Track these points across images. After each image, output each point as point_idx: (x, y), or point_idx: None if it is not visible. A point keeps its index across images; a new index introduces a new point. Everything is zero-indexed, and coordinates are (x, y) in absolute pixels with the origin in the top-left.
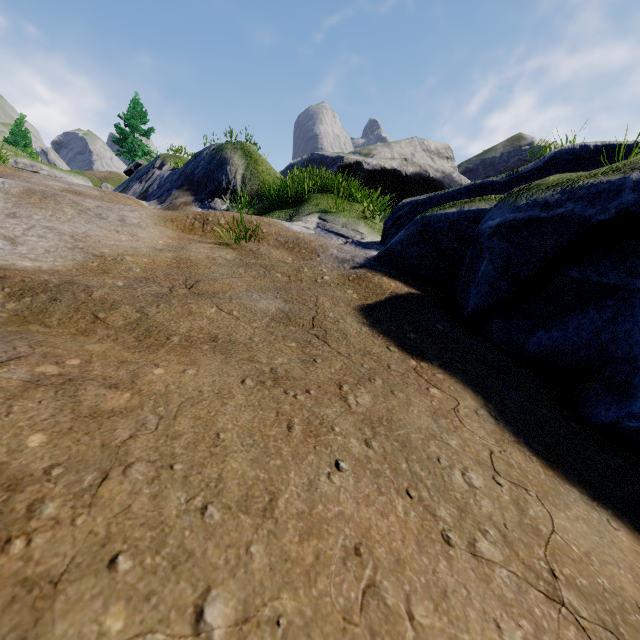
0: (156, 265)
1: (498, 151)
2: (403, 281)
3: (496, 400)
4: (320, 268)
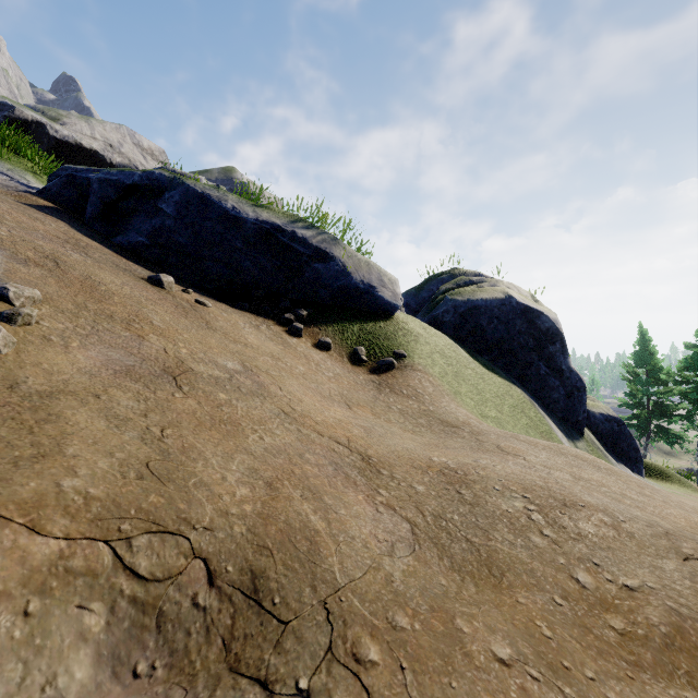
0: None
1: (214, 175)
2: (55, 204)
3: (78, 229)
4: None
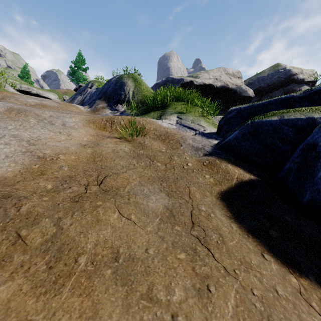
0: (79, 161)
1: (266, 73)
2: (242, 167)
3: None
4: (184, 156)
